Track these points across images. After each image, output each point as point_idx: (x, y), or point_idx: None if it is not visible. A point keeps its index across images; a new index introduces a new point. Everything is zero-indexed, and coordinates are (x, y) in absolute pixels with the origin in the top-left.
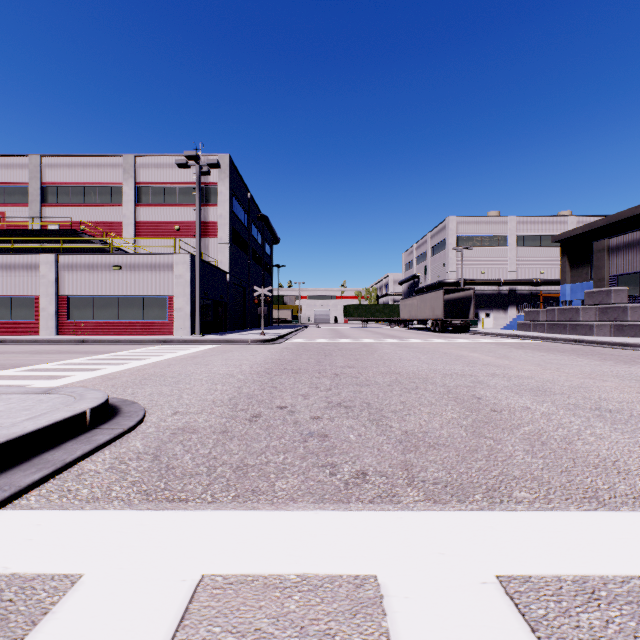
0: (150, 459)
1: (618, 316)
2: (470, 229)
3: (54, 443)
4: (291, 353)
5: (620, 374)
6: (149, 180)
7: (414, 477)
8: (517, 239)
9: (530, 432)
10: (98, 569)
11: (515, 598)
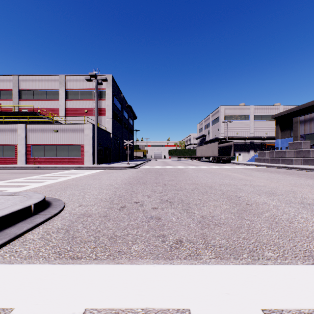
0: (64, 232)
1: (305, 155)
2: (231, 112)
3: (12, 223)
4: (142, 173)
5: (310, 184)
6: (72, 87)
7: (208, 243)
8: (254, 117)
9: (268, 216)
10: (23, 305)
11: None
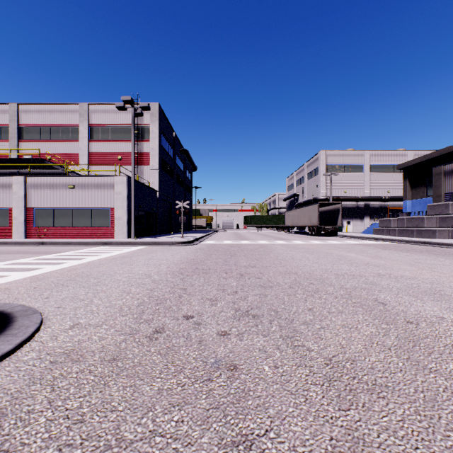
0: None
1: None
2: (336, 160)
3: None
4: (203, 253)
5: None
6: (99, 122)
7: None
8: (370, 167)
9: None
10: None
11: None
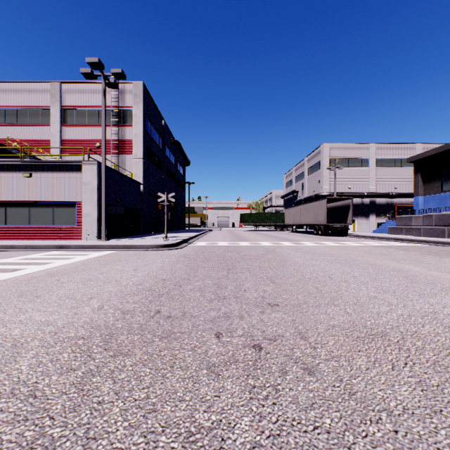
0: None
1: None
2: (340, 153)
3: None
4: (186, 265)
5: None
6: (73, 104)
7: None
8: (376, 161)
9: None
10: None
11: None
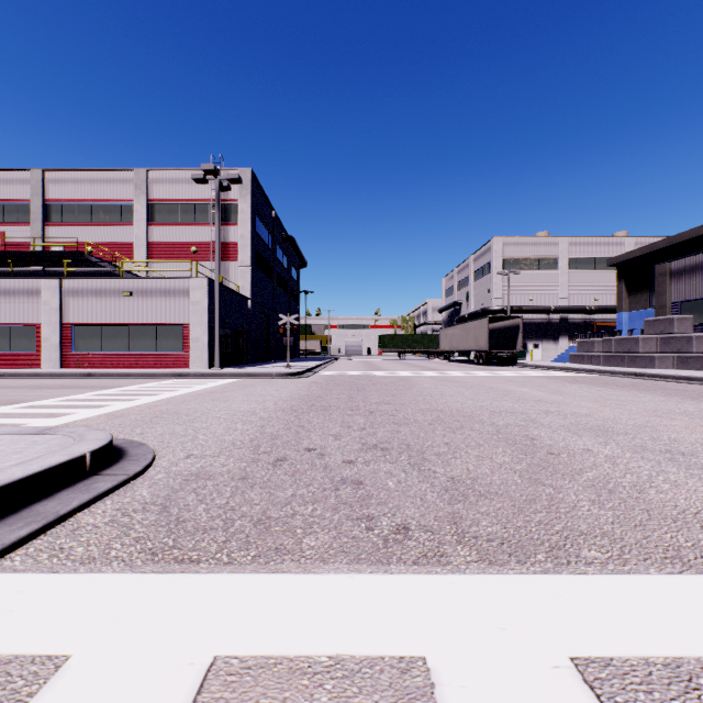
0: (158, 511)
1: (682, 347)
2: (517, 251)
3: (47, 492)
4: (320, 388)
5: (689, 411)
6: (163, 197)
7: (464, 532)
8: (569, 262)
9: (594, 478)
10: (89, 649)
11: (596, 687)
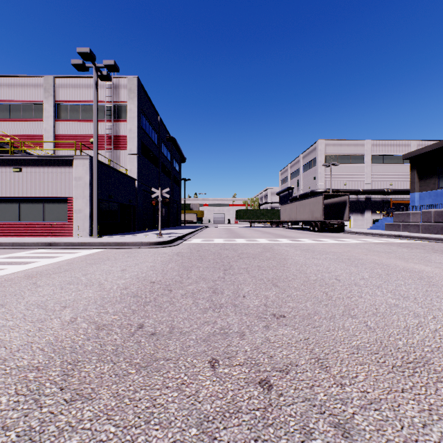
0: None
1: None
2: (335, 150)
3: None
4: (179, 264)
5: None
6: (67, 98)
7: None
8: (371, 158)
9: None
10: None
11: None
